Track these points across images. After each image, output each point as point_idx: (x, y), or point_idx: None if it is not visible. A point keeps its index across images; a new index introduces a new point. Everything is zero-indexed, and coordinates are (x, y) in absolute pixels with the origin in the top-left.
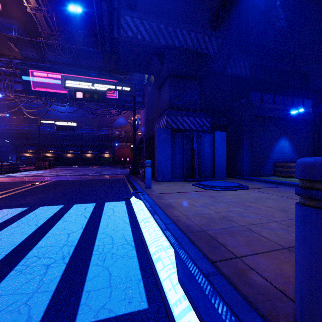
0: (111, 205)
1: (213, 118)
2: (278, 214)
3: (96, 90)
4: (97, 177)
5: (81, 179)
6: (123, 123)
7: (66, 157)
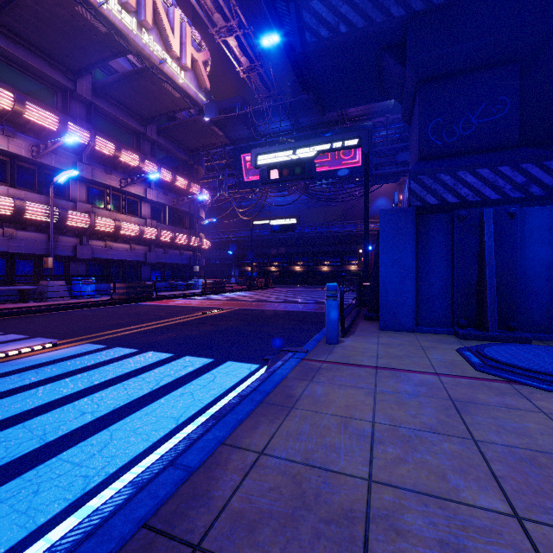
0: (228, 368)
1: None
2: None
3: (299, 160)
4: (300, 307)
5: (272, 309)
6: (385, 207)
7: (293, 271)
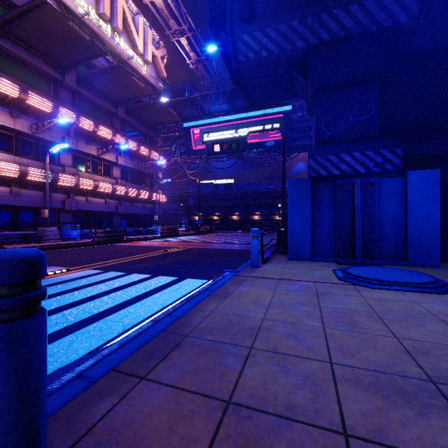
0: (188, 282)
1: (419, 144)
2: (377, 354)
3: (235, 138)
4: (236, 246)
5: (215, 248)
6: (303, 169)
7: (231, 220)
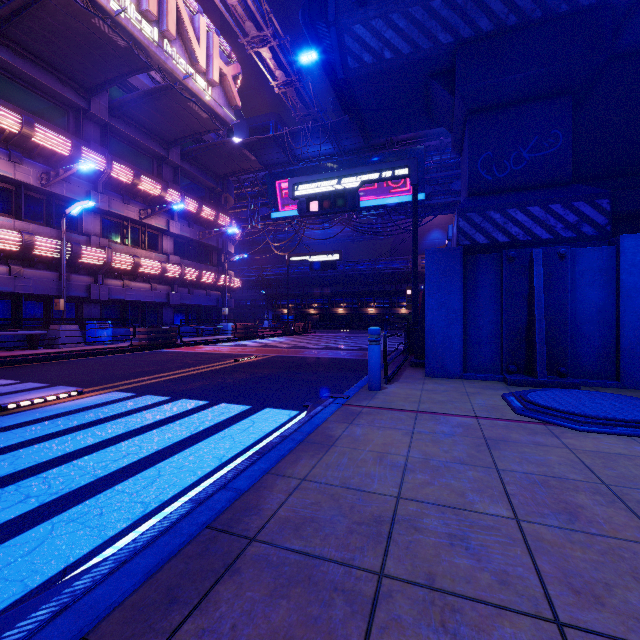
0: (267, 415)
1: (635, 193)
2: None
3: (341, 191)
4: (343, 354)
5: (312, 356)
6: (440, 241)
7: (335, 314)
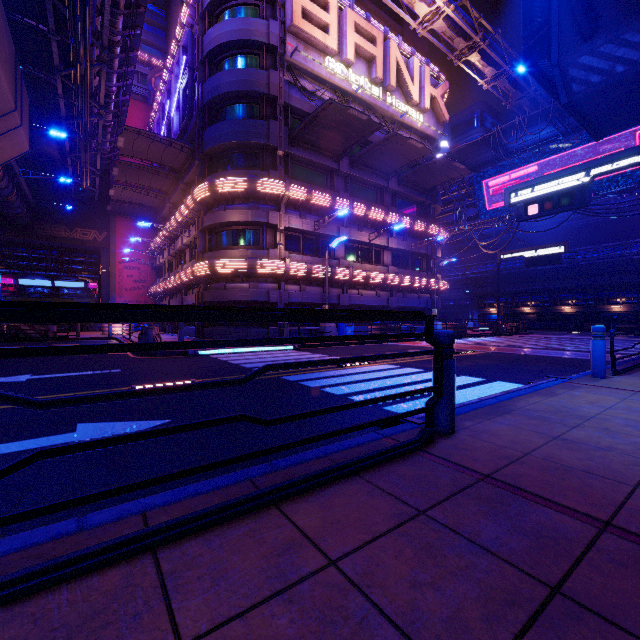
0: (500, 384)
1: None
2: None
3: (566, 190)
4: (568, 354)
5: (531, 354)
6: None
7: (559, 313)
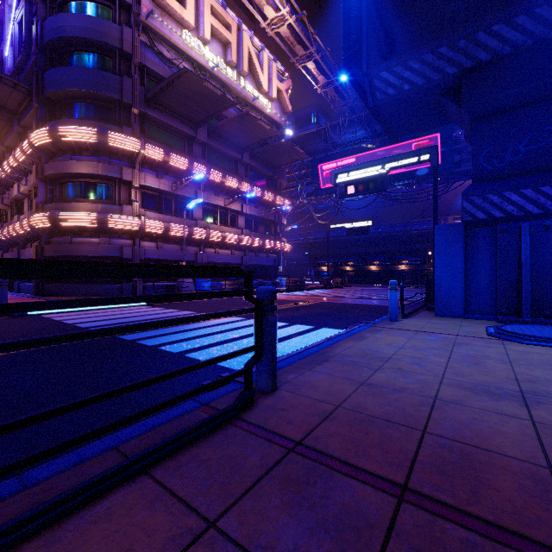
0: (325, 330)
1: None
2: (486, 378)
3: (372, 177)
4: (374, 302)
5: (349, 303)
6: None
7: (369, 271)
